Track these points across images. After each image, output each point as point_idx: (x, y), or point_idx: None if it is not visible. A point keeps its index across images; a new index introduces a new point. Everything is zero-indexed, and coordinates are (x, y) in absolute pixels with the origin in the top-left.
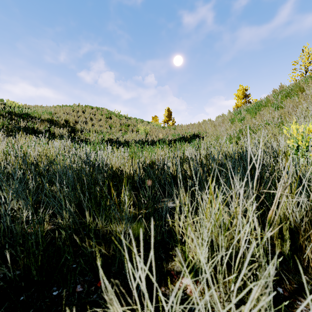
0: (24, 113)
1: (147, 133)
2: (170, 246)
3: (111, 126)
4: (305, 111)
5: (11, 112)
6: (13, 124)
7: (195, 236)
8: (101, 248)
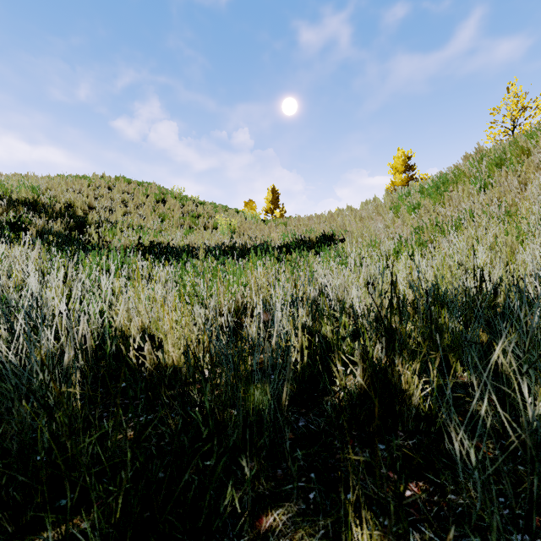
0: None
1: (234, 231)
2: None
3: (164, 218)
4: None
5: None
6: None
7: None
8: None
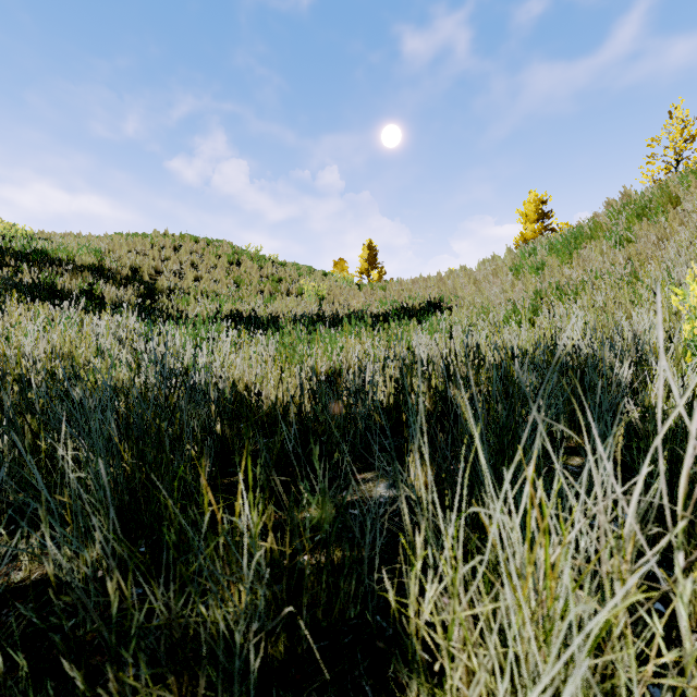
0: (33, 252)
1: (322, 298)
2: (389, 644)
3: (240, 283)
4: (687, 249)
5: (3, 249)
6: (4, 276)
7: (480, 664)
8: (163, 692)
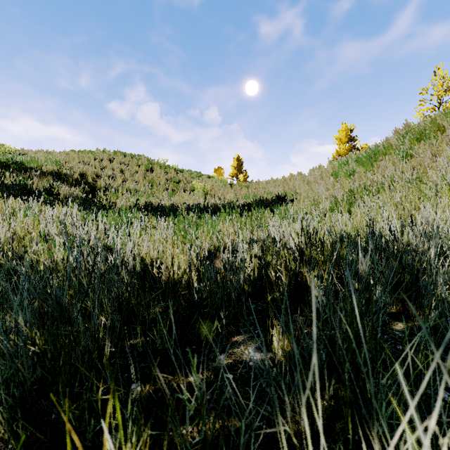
0: (14, 163)
1: (207, 193)
2: None
3: (153, 183)
4: None
5: None
6: None
7: None
8: None
